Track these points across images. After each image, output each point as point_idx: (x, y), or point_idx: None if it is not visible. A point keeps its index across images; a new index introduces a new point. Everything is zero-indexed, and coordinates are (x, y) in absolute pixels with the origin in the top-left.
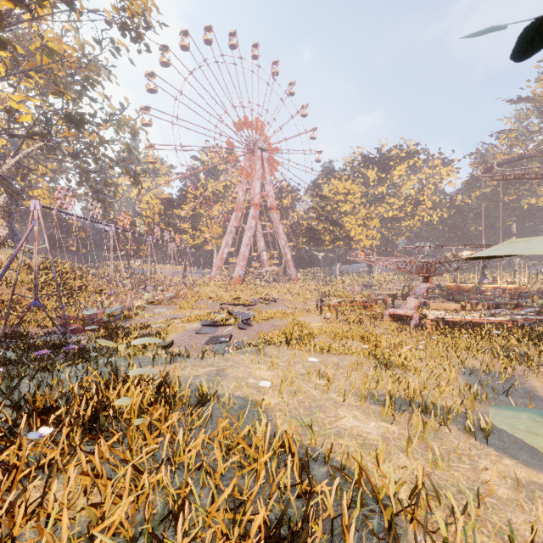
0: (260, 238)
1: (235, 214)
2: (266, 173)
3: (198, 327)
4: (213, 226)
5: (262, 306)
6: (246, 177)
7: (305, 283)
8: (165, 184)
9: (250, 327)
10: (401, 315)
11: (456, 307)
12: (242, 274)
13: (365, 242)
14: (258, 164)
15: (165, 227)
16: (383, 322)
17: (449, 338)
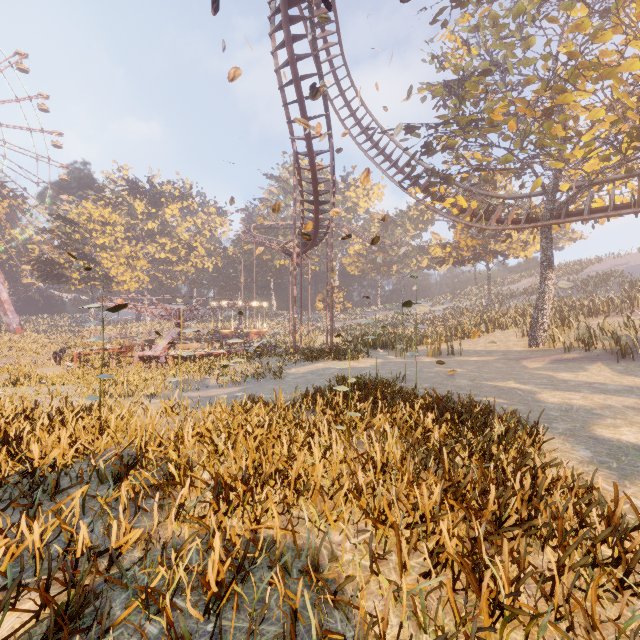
0: None
1: None
2: None
3: None
4: None
5: None
6: None
7: (36, 336)
8: None
9: None
10: (150, 356)
11: (198, 346)
12: None
13: (130, 284)
14: None
15: None
16: (133, 365)
17: (181, 367)
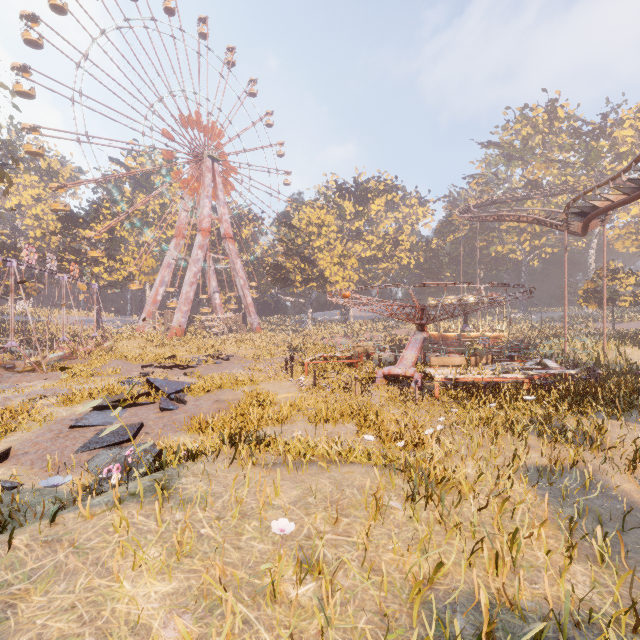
0: (212, 276)
1: (175, 241)
2: (219, 190)
3: (84, 411)
4: (142, 257)
5: (208, 368)
6: (191, 193)
7: (270, 334)
8: (60, 188)
9: (181, 406)
10: (399, 375)
11: (461, 362)
12: (184, 322)
13: (341, 284)
14: (208, 177)
15: (61, 254)
16: (376, 386)
17: (468, 407)
